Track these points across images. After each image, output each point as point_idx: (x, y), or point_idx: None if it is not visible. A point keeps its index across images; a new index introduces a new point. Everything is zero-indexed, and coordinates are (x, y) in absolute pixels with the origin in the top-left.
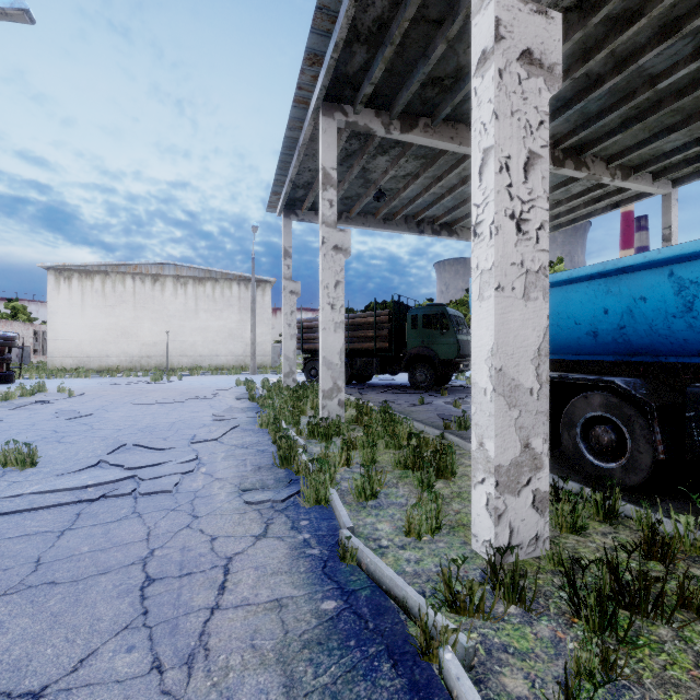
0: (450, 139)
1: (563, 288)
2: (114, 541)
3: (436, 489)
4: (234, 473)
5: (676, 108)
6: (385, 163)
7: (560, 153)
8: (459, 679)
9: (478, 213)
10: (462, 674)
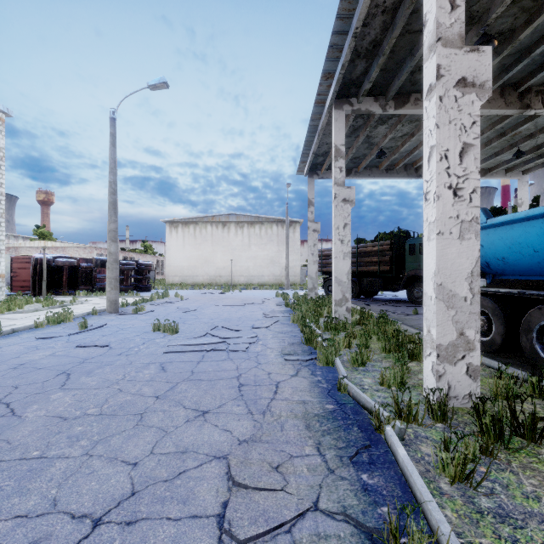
0: None
1: (523, 224)
2: (222, 368)
3: (409, 366)
4: (278, 345)
5: None
6: (385, 130)
7: None
8: (391, 436)
9: (427, 186)
10: (393, 435)
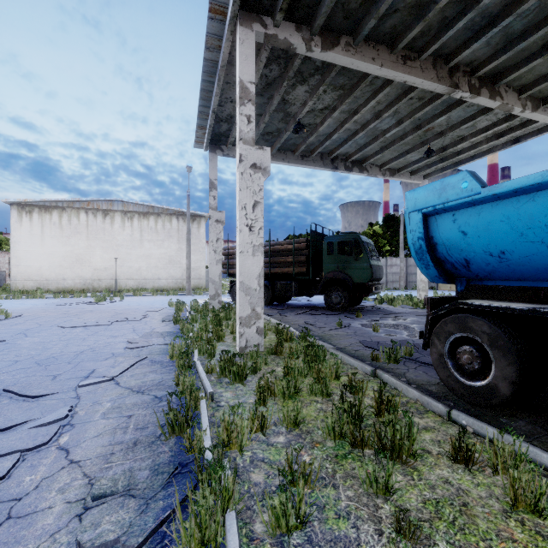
0: (371, 60)
1: None
2: None
3: (397, 492)
4: (103, 447)
5: None
6: (304, 94)
7: (476, 81)
8: None
9: None
10: None
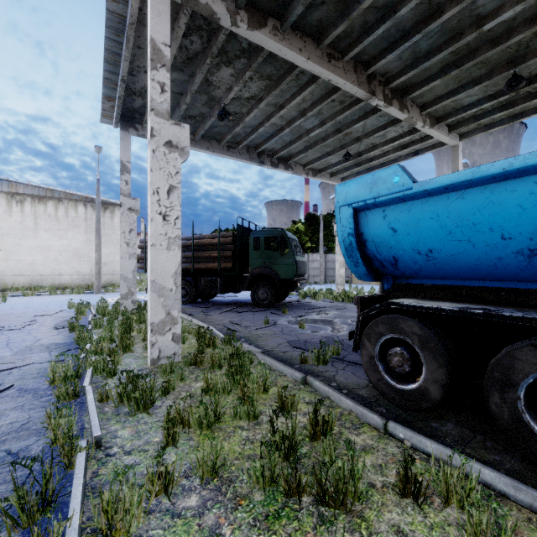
0: (298, 50)
1: (488, 187)
2: None
3: None
4: None
5: (485, 60)
6: (230, 78)
7: (389, 92)
8: None
9: None
10: None
